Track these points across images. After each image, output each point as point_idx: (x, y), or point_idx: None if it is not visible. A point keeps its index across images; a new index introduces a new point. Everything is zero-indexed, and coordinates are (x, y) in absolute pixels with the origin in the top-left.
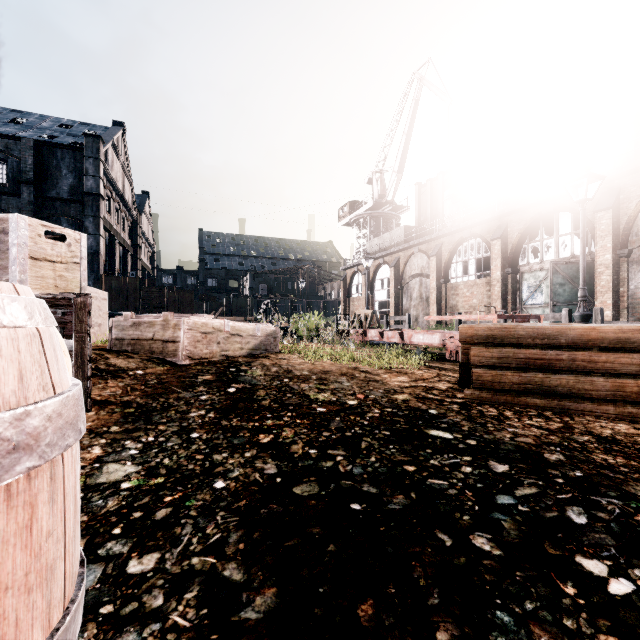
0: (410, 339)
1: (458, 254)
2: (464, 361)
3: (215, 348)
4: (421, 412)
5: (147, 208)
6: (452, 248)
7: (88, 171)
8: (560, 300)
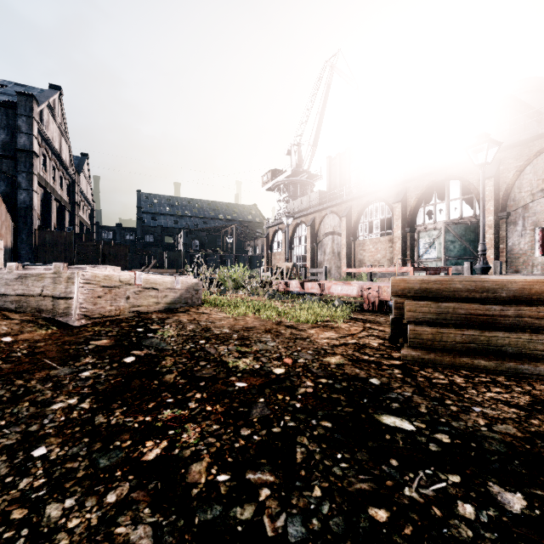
0: (329, 290)
1: (365, 215)
2: (397, 316)
3: (123, 304)
4: (362, 383)
5: (86, 169)
6: (360, 210)
7: (21, 128)
8: (451, 255)
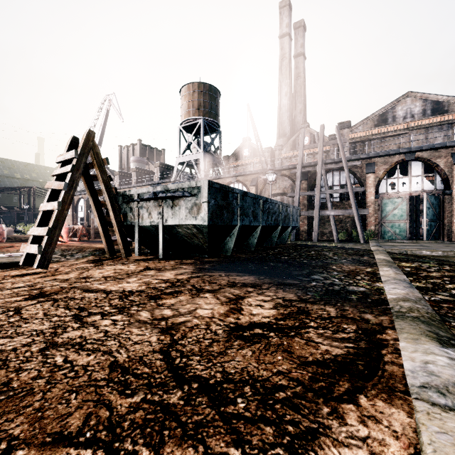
0: None
1: None
2: None
3: None
4: None
5: None
6: None
7: None
8: None
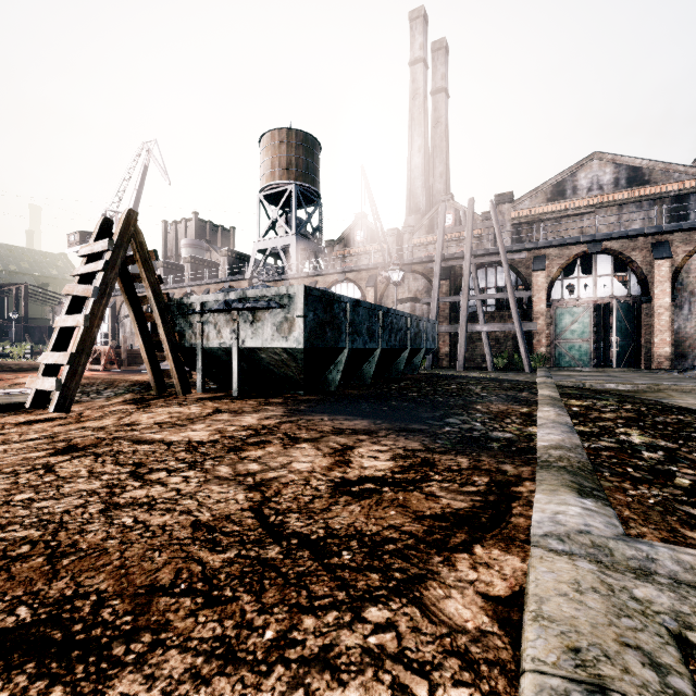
0: None
1: None
2: None
3: None
4: None
5: None
6: None
7: None
8: None
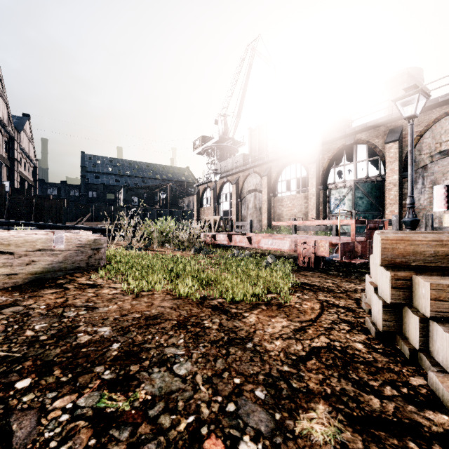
0: (258, 244)
1: (283, 175)
2: (397, 300)
3: None
4: None
5: (28, 128)
6: (279, 170)
7: None
8: (360, 210)
